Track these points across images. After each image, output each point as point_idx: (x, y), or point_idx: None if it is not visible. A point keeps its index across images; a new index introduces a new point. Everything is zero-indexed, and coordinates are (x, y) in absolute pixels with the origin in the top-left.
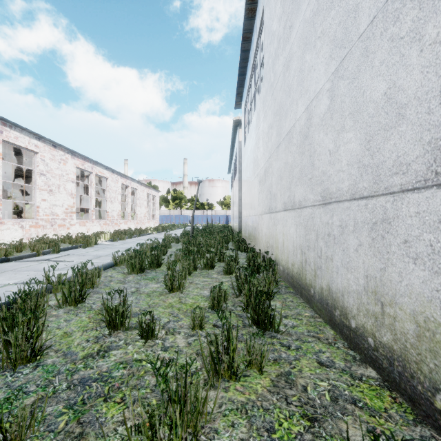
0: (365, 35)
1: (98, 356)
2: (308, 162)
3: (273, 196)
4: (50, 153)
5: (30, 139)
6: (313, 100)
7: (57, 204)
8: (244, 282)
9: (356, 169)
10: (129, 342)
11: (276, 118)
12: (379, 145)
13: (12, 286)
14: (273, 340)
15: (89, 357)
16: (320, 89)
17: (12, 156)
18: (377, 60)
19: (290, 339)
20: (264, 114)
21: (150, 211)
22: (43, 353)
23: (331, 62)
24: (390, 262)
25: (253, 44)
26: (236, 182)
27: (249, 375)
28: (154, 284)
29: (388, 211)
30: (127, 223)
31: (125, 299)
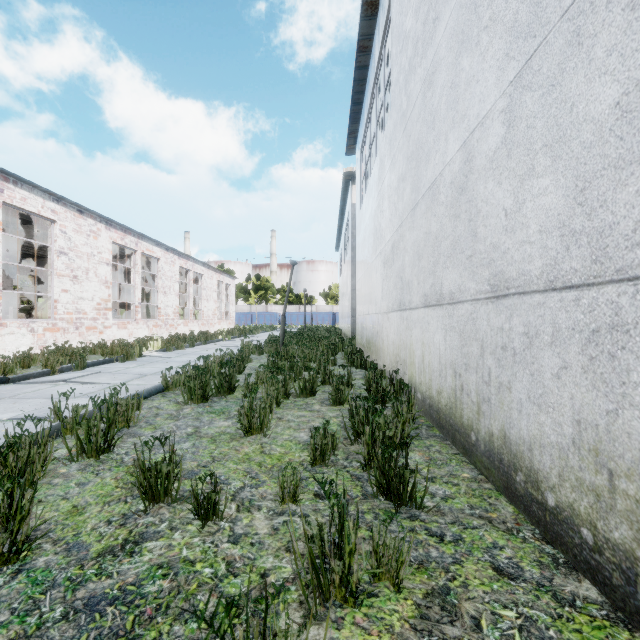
0: (575, 8)
1: (123, 552)
2: (466, 230)
3: (407, 285)
4: (74, 222)
5: (45, 201)
6: (474, 130)
7: (85, 297)
8: (364, 423)
9: (557, 238)
10: (176, 526)
11: (411, 165)
12: (604, 196)
13: (6, 424)
14: (415, 523)
15: (108, 554)
16: (488, 112)
17: (20, 227)
18: (600, 47)
19: (442, 521)
20: (392, 160)
21: (222, 306)
22: (30, 547)
23: (509, 64)
24: (628, 402)
25: (374, 56)
26: (348, 265)
27: (376, 594)
28: (222, 420)
29: (625, 311)
30: (187, 324)
31: (172, 451)
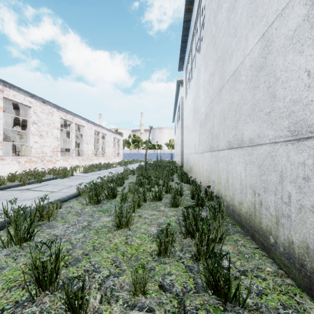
0: None
1: None
2: (264, 94)
3: (215, 136)
4: (41, 107)
5: (25, 97)
6: (273, 22)
7: (46, 145)
8: (195, 230)
9: None
10: None
11: (219, 64)
12: None
13: None
14: None
15: None
16: (288, 3)
17: (14, 110)
18: None
19: None
20: (205, 66)
21: (116, 150)
22: None
23: None
24: None
25: (194, 13)
26: (179, 128)
27: None
28: (105, 217)
29: None
30: (98, 159)
31: (58, 250)
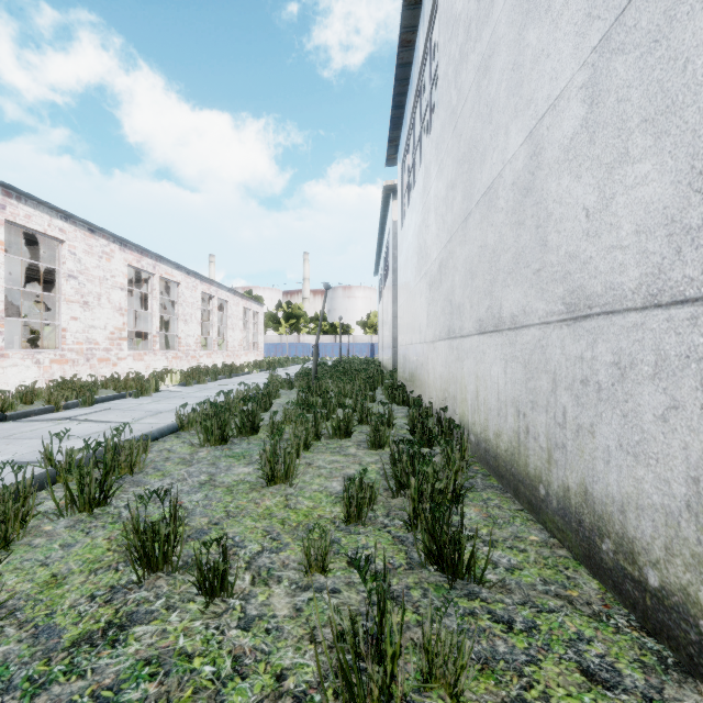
0: None
1: (104, 641)
2: (532, 239)
3: (457, 309)
4: (85, 242)
5: (52, 219)
6: (544, 116)
7: (96, 326)
8: (409, 473)
9: (662, 239)
10: (174, 604)
11: (463, 169)
12: None
13: None
14: (474, 603)
15: (85, 642)
16: (563, 90)
17: (25, 248)
18: None
19: (509, 601)
20: (439, 166)
21: (249, 336)
22: None
23: (591, 26)
24: None
25: (419, 51)
26: (388, 289)
27: None
28: (242, 466)
29: None
30: (211, 356)
31: (174, 507)
